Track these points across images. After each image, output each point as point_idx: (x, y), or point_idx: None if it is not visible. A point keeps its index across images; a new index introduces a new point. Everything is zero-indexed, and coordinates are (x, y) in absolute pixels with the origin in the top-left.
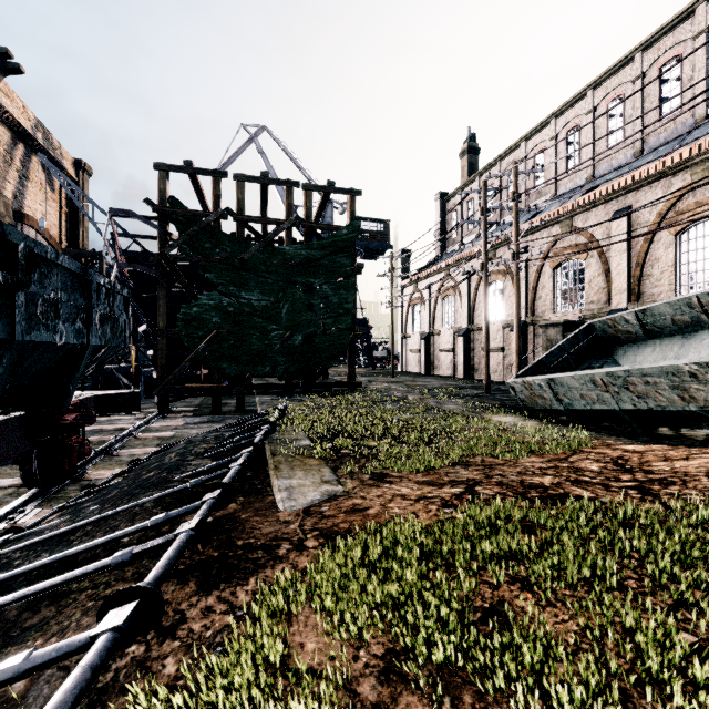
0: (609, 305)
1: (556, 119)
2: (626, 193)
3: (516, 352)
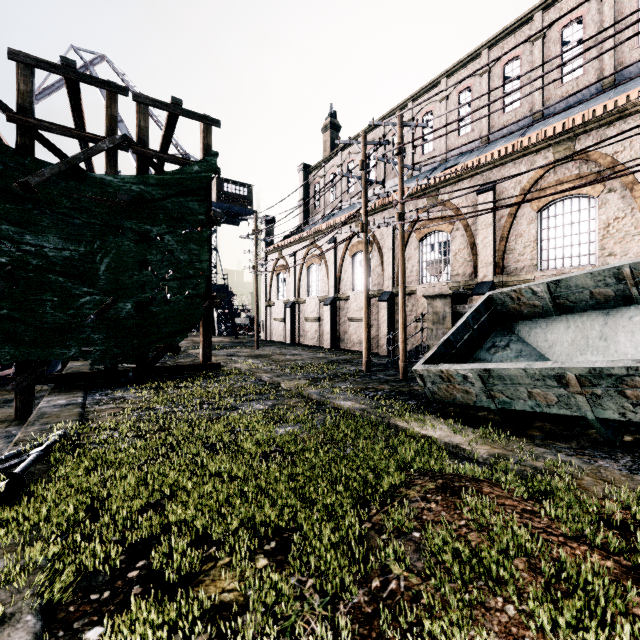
0: (475, 277)
1: (413, 102)
2: (491, 168)
3: (402, 326)
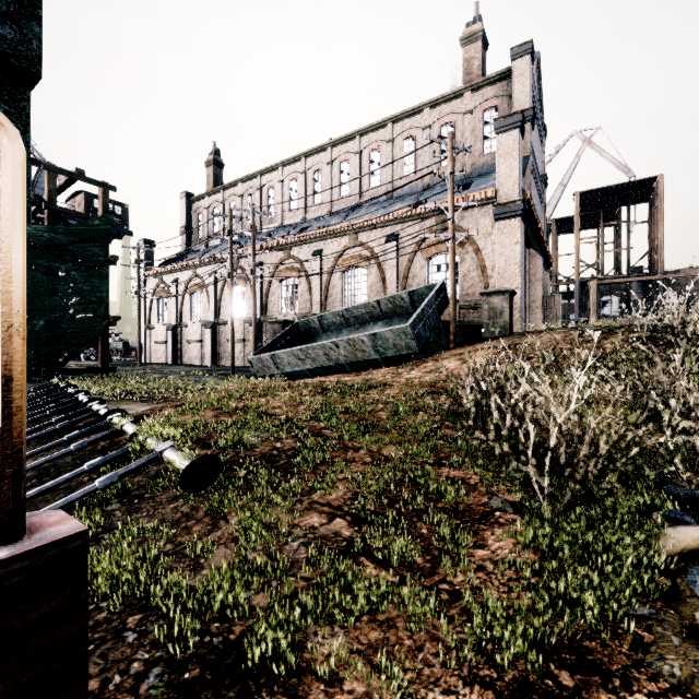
0: (312, 311)
1: (283, 167)
2: (320, 240)
3: (254, 341)
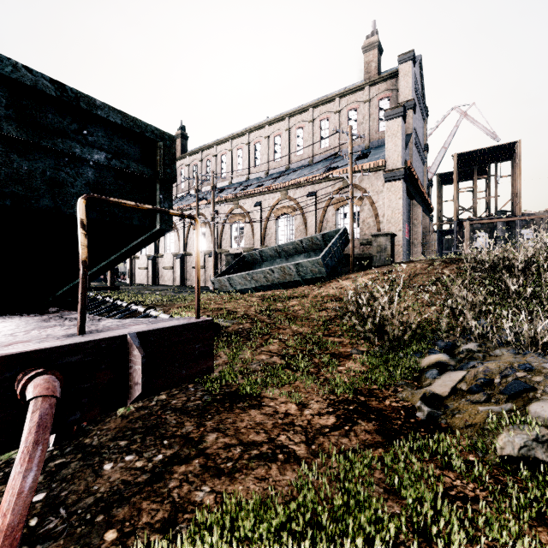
0: (254, 246)
1: (232, 140)
2: (260, 195)
3: (214, 268)
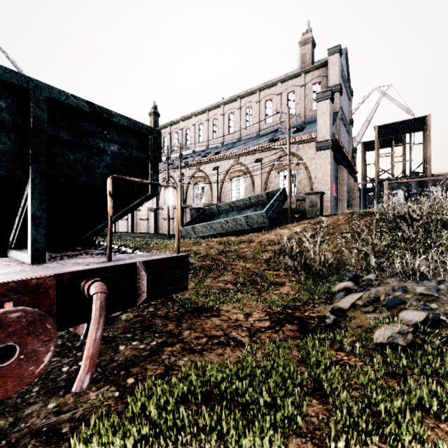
0: (212, 202)
1: (195, 117)
2: (217, 161)
3: (181, 219)
